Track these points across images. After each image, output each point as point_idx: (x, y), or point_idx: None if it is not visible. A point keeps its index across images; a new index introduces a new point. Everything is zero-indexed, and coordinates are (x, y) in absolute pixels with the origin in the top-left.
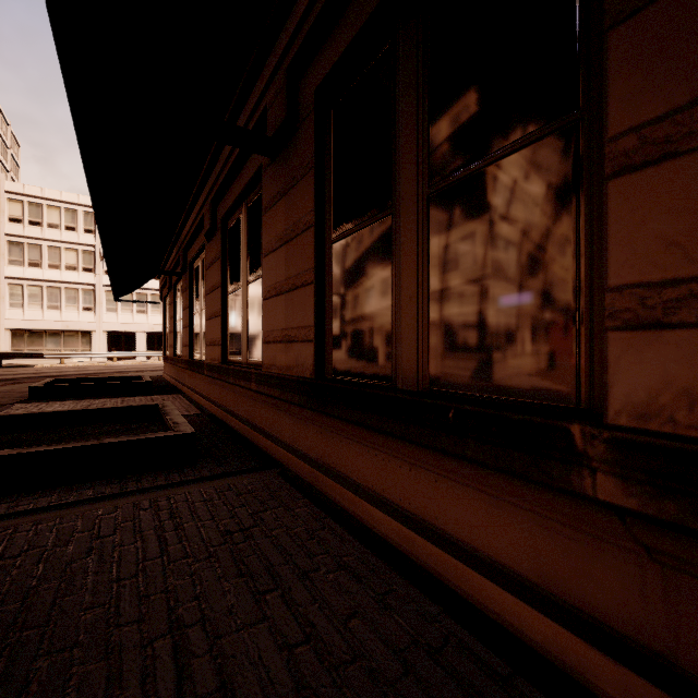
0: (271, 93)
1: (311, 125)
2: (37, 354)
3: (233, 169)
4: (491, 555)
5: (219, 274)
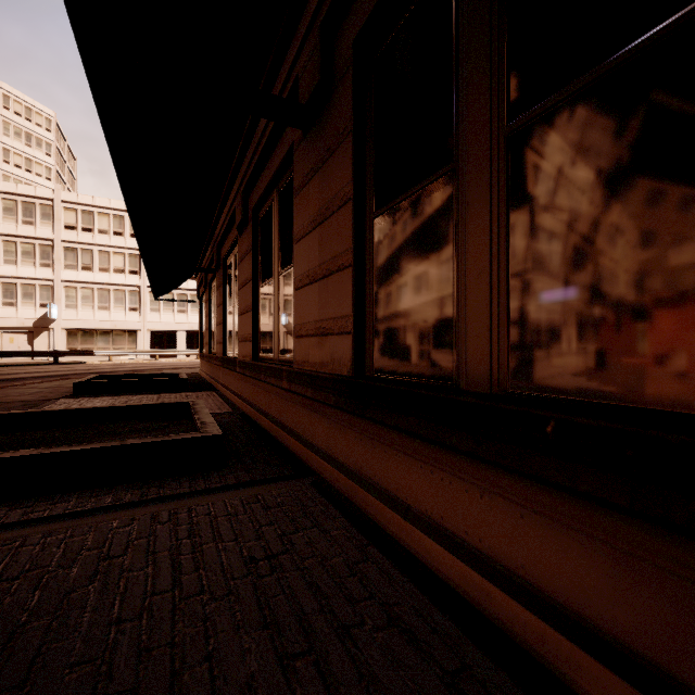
0: (303, 58)
1: (349, 83)
2: (88, 352)
3: (264, 154)
4: (619, 637)
5: (251, 267)
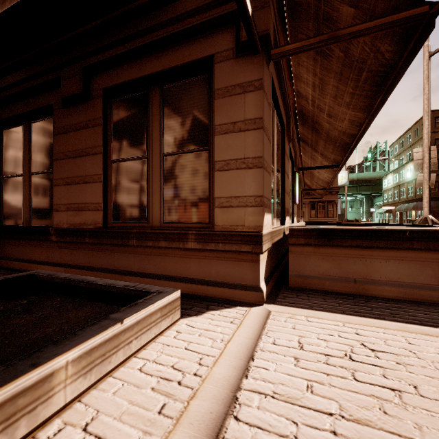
0: None
1: None
2: None
3: None
4: (41, 260)
5: None
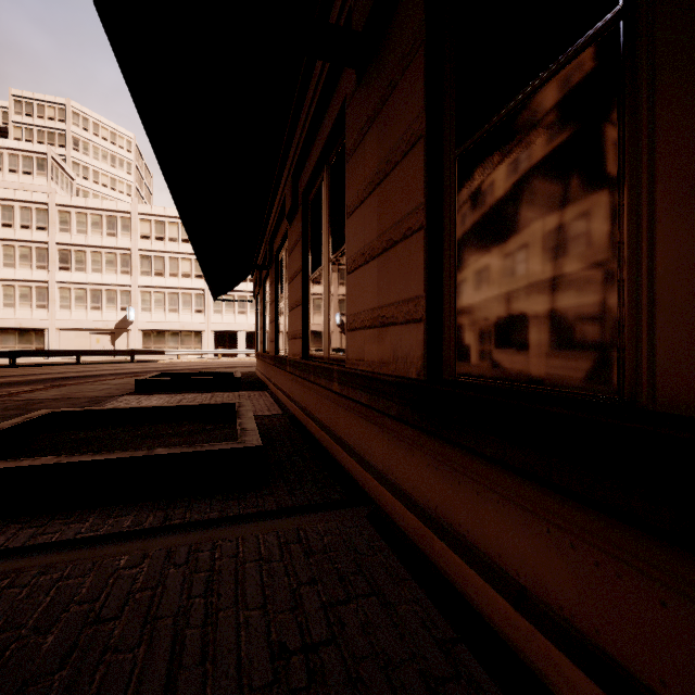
0: None
1: None
2: (160, 351)
3: (313, 124)
4: None
5: (300, 257)
